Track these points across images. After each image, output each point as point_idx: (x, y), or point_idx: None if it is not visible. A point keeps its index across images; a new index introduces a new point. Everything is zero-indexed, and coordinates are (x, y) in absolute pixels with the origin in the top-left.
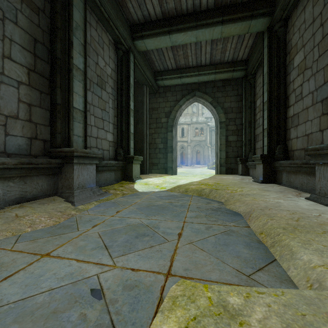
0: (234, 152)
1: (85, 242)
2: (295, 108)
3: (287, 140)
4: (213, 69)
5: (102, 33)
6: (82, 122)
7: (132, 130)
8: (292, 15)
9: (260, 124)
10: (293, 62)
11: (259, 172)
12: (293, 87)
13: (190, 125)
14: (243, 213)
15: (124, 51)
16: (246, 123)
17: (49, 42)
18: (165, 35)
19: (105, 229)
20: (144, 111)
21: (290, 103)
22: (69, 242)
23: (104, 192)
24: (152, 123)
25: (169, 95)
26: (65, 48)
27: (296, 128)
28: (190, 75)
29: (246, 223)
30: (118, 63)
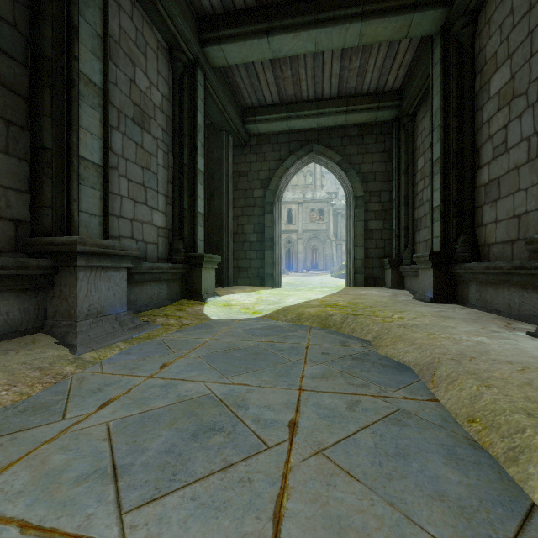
0: (378, 249)
1: (69, 454)
2: (493, 169)
3: (476, 226)
4: (343, 105)
5: (143, 25)
6: (99, 188)
7: (201, 208)
8: (487, 4)
9: (423, 200)
10: (488, 88)
11: (426, 284)
12: (489, 131)
13: (303, 205)
14: (416, 366)
15: (186, 65)
16: (399, 199)
17: (29, 25)
18: (261, 36)
19: (126, 414)
20: (223, 177)
21: (482, 161)
22: (29, 457)
23: (144, 322)
24: (239, 199)
25: (267, 150)
26: (62, 39)
27: (496, 205)
28: (304, 115)
29: (428, 390)
30: (175, 86)
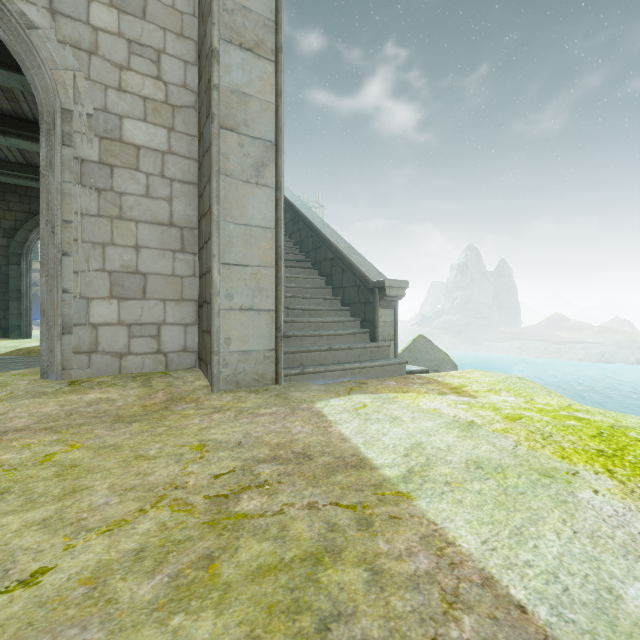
0: None
1: None
2: None
3: None
4: None
5: None
6: None
7: None
8: None
9: None
10: None
11: None
12: None
13: None
14: None
15: None
16: None
17: None
18: None
19: None
20: None
21: None
22: None
23: None
24: None
25: (13, 200)
26: None
27: None
28: None
29: None
30: None
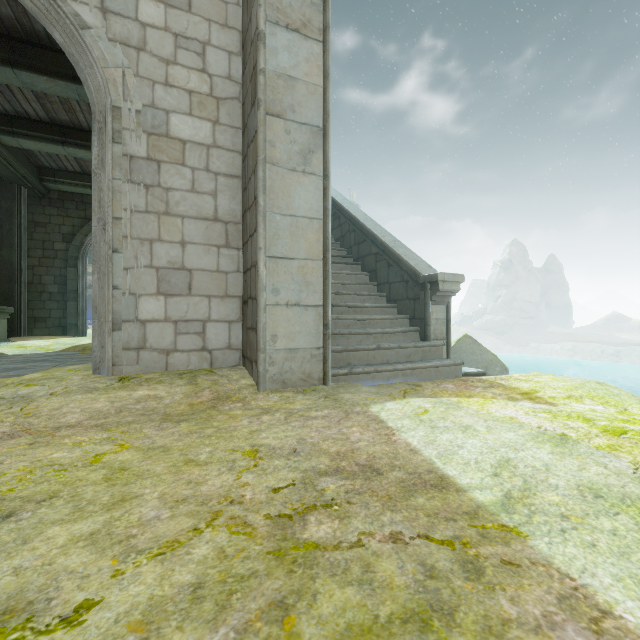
0: None
1: None
2: None
3: None
4: None
5: None
6: None
7: None
8: None
9: None
10: None
11: None
12: None
13: None
14: None
15: None
16: None
17: None
18: (57, 144)
19: None
20: (15, 229)
21: None
22: None
23: None
24: (35, 249)
25: (71, 207)
26: None
27: None
28: None
29: None
30: None
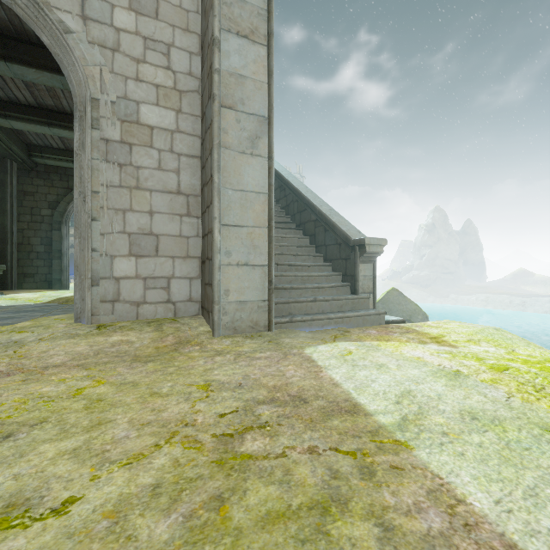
0: None
1: None
2: None
3: None
4: None
5: None
6: None
7: None
8: None
9: None
10: None
11: None
12: None
13: None
14: None
15: None
16: None
17: None
18: (43, 125)
19: None
20: (7, 198)
21: None
22: None
23: None
24: (24, 214)
25: (55, 178)
26: None
27: None
28: None
29: None
30: None
